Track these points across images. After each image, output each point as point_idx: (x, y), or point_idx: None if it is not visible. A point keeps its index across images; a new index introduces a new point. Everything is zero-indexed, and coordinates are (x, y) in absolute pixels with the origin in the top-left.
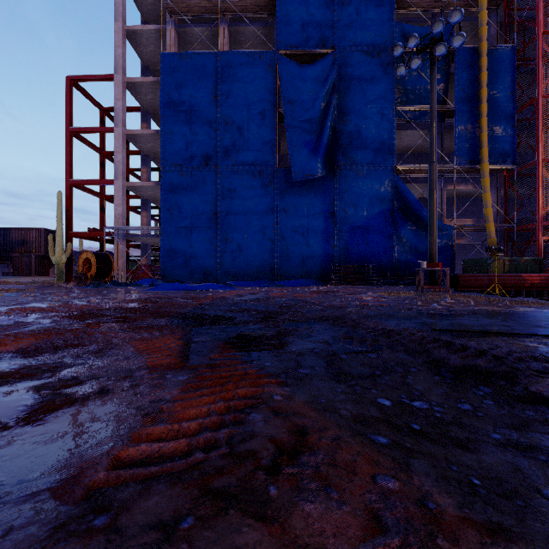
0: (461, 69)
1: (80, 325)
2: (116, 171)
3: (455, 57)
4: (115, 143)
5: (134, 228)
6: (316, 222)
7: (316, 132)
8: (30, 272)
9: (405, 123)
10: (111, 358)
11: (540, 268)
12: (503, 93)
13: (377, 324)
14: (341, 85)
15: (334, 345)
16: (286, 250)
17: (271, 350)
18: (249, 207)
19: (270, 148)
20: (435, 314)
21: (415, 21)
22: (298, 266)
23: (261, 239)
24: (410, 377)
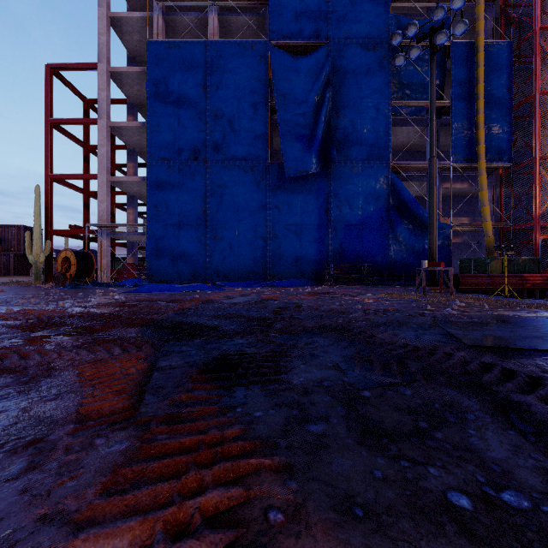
0: (457, 65)
1: (20, 340)
2: (99, 165)
3: (451, 52)
4: (98, 136)
5: (118, 225)
6: (310, 220)
7: (310, 126)
8: (8, 271)
9: (399, 120)
10: (36, 397)
11: (538, 268)
12: (500, 89)
13: (395, 337)
14: (336, 78)
15: (349, 372)
16: (278, 248)
17: (263, 383)
18: (240, 203)
19: (262, 143)
20: (456, 322)
21: (411, 14)
22: (291, 265)
23: (252, 238)
24: (472, 431)
